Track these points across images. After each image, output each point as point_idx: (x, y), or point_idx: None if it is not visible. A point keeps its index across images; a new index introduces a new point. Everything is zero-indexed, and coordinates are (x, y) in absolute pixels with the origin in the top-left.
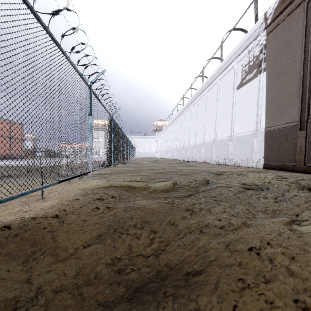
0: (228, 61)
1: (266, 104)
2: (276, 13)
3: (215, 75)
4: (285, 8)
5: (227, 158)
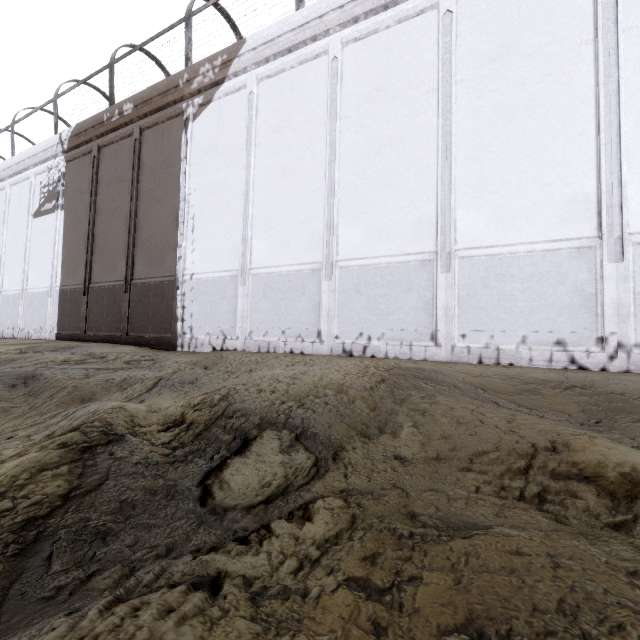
0: (21, 164)
1: (63, 255)
2: (72, 144)
3: (0, 173)
4: (79, 145)
5: (17, 326)
